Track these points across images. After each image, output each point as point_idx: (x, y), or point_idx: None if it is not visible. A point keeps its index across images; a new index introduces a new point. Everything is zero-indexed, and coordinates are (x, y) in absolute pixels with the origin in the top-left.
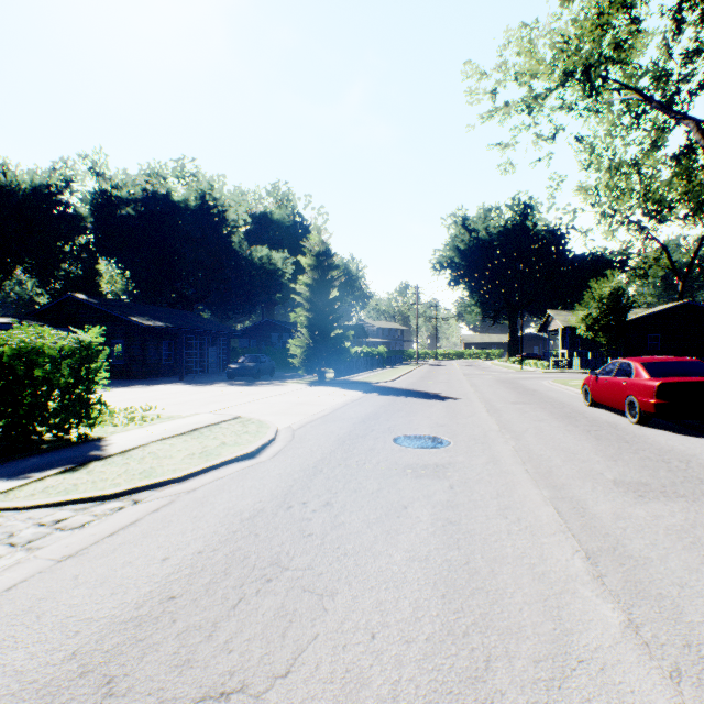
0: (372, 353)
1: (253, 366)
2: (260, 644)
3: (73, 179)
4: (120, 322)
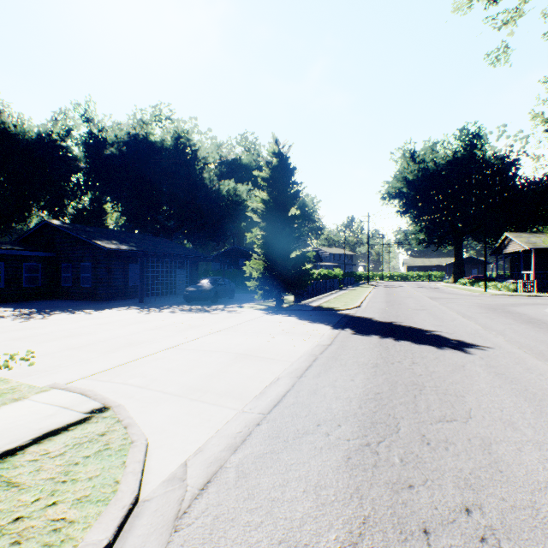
0: (328, 275)
1: (210, 289)
2: None
3: (73, 129)
4: (88, 246)
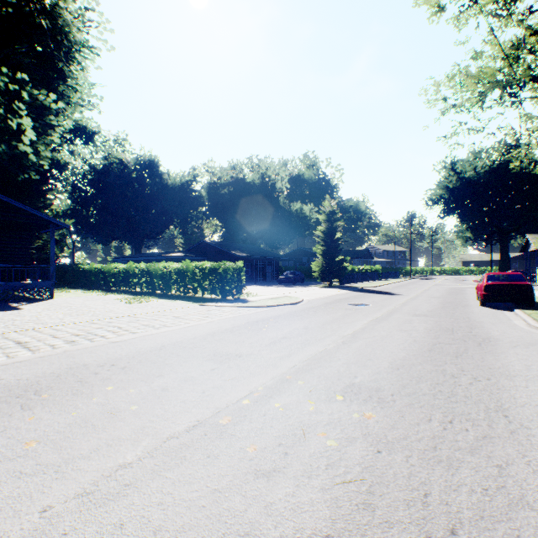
0: (370, 270)
1: (292, 277)
2: (297, 319)
3: (197, 176)
4: (226, 254)
